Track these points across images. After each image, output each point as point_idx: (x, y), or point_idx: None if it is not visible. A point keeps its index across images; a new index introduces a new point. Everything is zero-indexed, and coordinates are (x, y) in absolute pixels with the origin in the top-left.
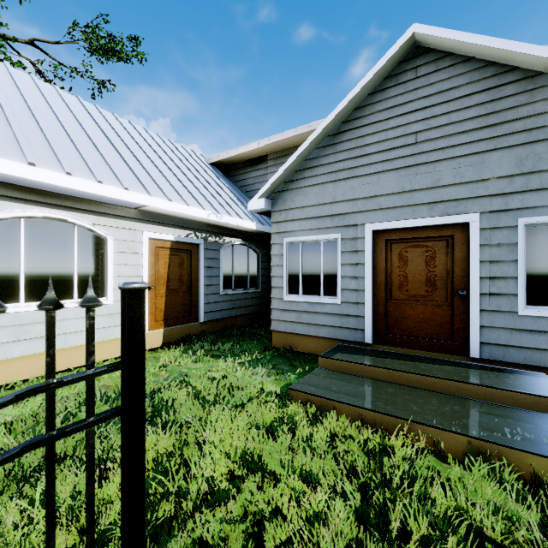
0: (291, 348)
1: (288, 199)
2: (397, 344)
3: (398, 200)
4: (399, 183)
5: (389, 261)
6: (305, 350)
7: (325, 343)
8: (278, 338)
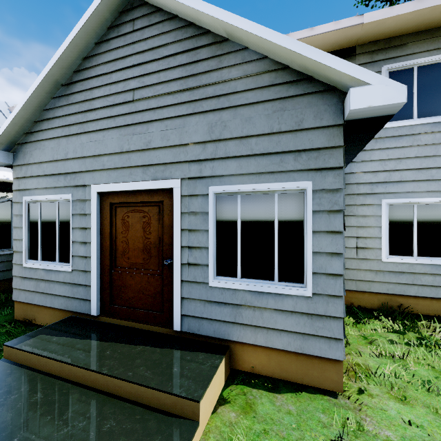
0: (30, 321)
1: (27, 152)
2: (120, 316)
3: (119, 161)
4: (119, 143)
5: (114, 226)
6: (43, 323)
7: (60, 315)
8: (20, 309)
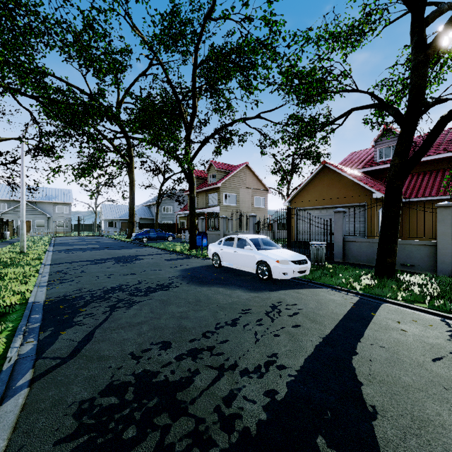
0: None
1: (5, 215)
2: None
3: None
4: None
5: None
6: None
7: None
8: None
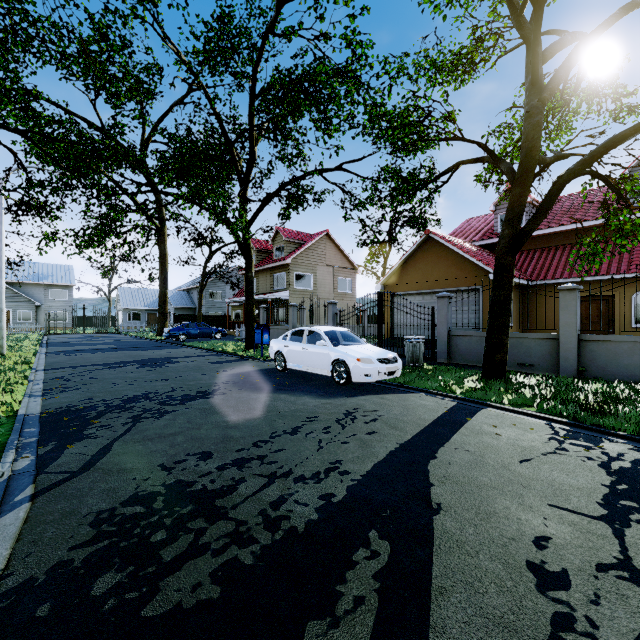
0: None
1: None
2: None
3: None
4: None
5: None
6: None
7: None
8: None
